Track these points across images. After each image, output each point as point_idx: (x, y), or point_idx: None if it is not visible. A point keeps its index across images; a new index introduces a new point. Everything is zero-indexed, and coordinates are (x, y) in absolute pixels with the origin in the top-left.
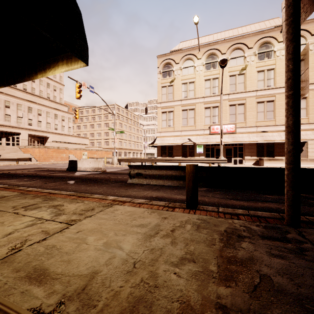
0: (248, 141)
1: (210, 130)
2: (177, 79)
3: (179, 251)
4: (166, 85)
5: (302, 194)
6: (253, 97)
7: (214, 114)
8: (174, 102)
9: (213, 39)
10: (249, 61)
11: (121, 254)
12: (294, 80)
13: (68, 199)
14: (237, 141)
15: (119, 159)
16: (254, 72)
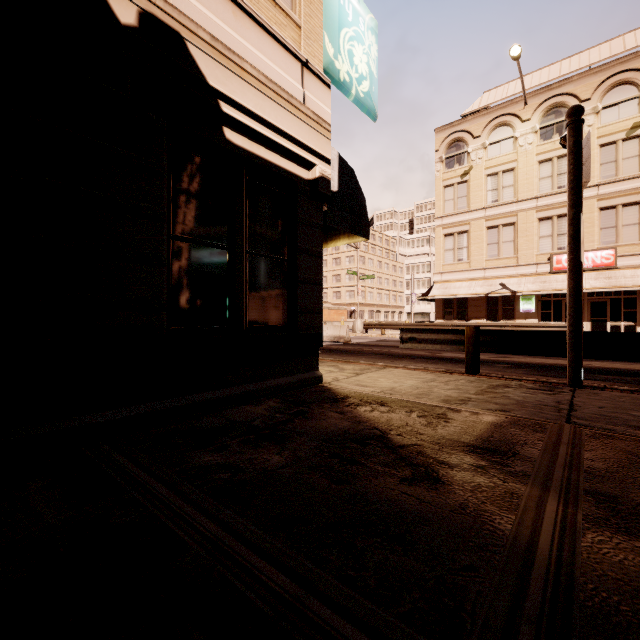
0: None
1: (552, 264)
2: (477, 167)
3: (450, 387)
4: (453, 183)
5: None
6: None
7: (562, 230)
8: (470, 213)
9: (559, 73)
10: None
11: (407, 385)
12: (573, 245)
13: (338, 363)
14: (618, 286)
15: (366, 324)
16: None
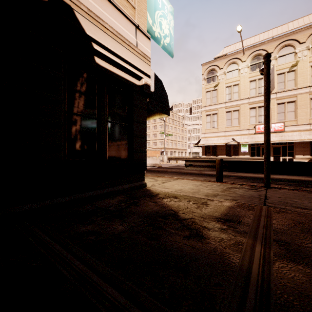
0: (298, 139)
1: (256, 129)
2: (221, 83)
3: (208, 188)
4: (210, 90)
5: (310, 182)
6: (306, 94)
7: (260, 113)
8: (218, 105)
9: (259, 40)
10: (301, 57)
11: (188, 188)
12: (266, 120)
13: (154, 177)
14: (285, 140)
15: (168, 158)
16: (307, 68)
